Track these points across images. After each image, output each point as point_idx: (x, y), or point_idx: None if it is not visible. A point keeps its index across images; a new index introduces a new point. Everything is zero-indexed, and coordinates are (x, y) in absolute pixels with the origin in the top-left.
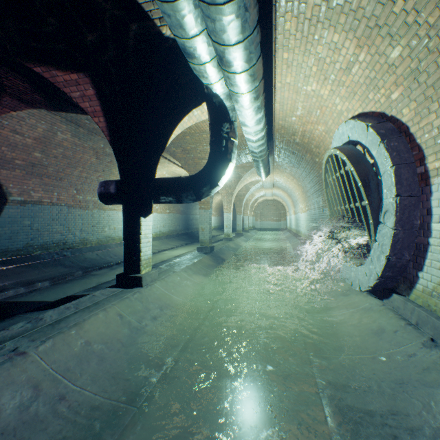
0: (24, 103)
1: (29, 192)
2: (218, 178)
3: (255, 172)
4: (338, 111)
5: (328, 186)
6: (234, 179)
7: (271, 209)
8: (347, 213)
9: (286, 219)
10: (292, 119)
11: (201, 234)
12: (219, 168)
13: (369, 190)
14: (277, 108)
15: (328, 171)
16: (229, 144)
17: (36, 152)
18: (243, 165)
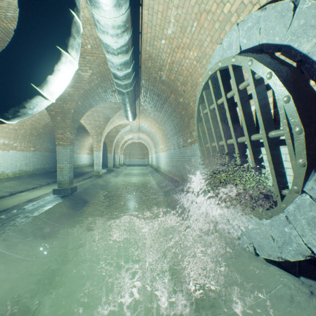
0: None
1: None
2: (36, 76)
3: (123, 115)
4: (224, 15)
5: (200, 121)
6: (104, 120)
7: (137, 149)
8: (229, 150)
9: (148, 157)
10: (161, 43)
11: (60, 174)
12: (36, 54)
13: (304, 107)
14: (145, 19)
15: (205, 100)
16: (60, 12)
17: None
18: (112, 106)
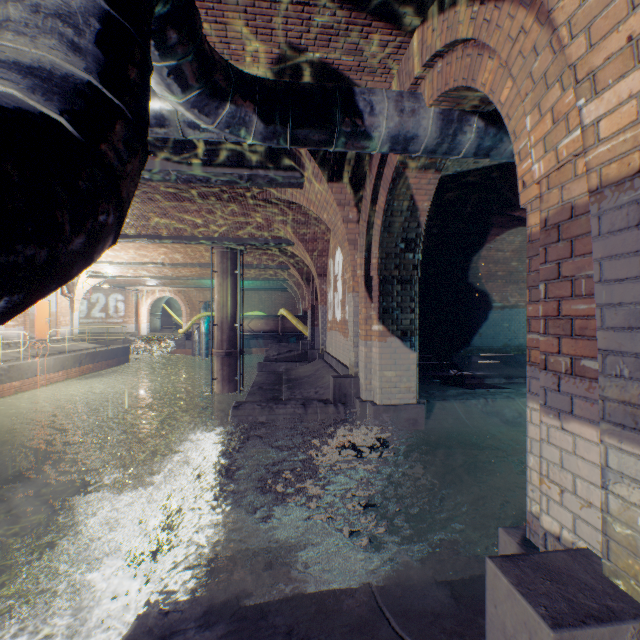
0: (504, 228)
1: (506, 298)
2: None
3: None
4: None
5: None
6: None
7: None
8: None
9: None
10: None
11: None
12: None
13: None
14: None
15: None
16: None
17: (512, 262)
18: None
